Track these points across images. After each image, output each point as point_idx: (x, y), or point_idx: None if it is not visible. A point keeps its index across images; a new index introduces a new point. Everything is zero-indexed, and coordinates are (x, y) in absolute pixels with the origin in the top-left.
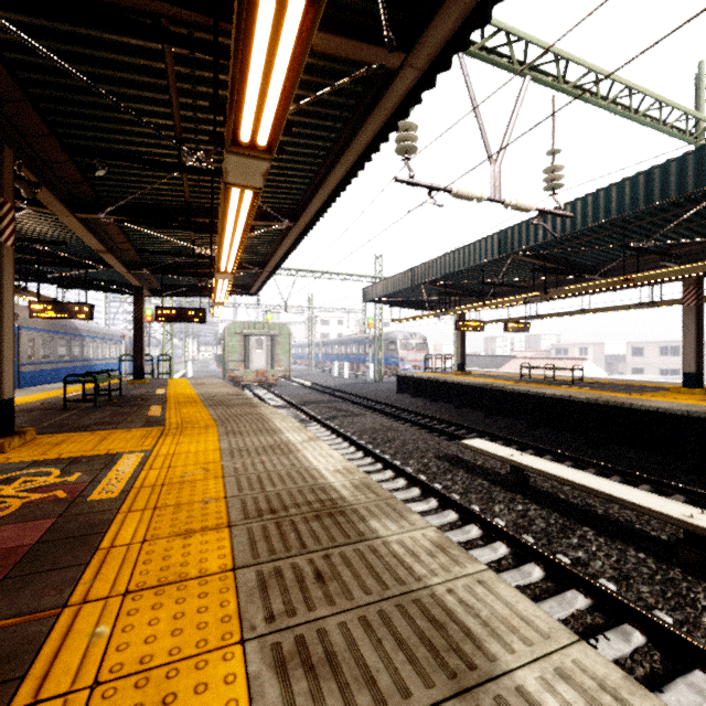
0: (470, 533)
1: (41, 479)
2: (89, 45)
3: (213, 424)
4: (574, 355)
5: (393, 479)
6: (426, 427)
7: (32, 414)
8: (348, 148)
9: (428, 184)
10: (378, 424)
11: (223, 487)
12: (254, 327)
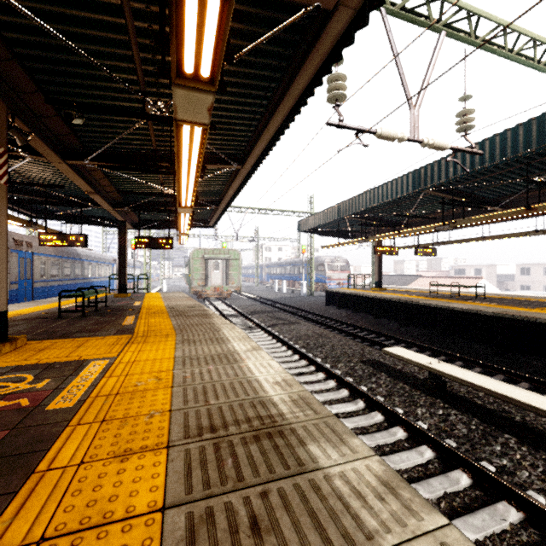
0: (396, 435)
1: (14, 385)
2: (59, 3)
3: (173, 332)
4: (470, 275)
5: (324, 380)
6: (350, 334)
7: (33, 322)
8: (286, 94)
9: (356, 127)
10: (311, 331)
11: (170, 398)
12: (212, 252)
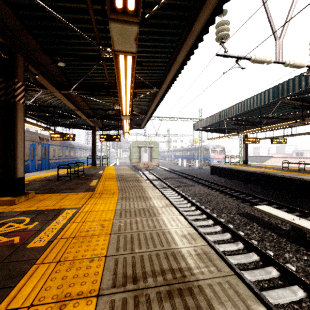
0: (271, 273)
1: (17, 225)
2: None
3: (117, 191)
4: (307, 156)
5: (213, 225)
6: (228, 194)
7: (44, 182)
8: (188, 34)
9: (236, 55)
10: (202, 191)
11: (107, 243)
12: (143, 143)
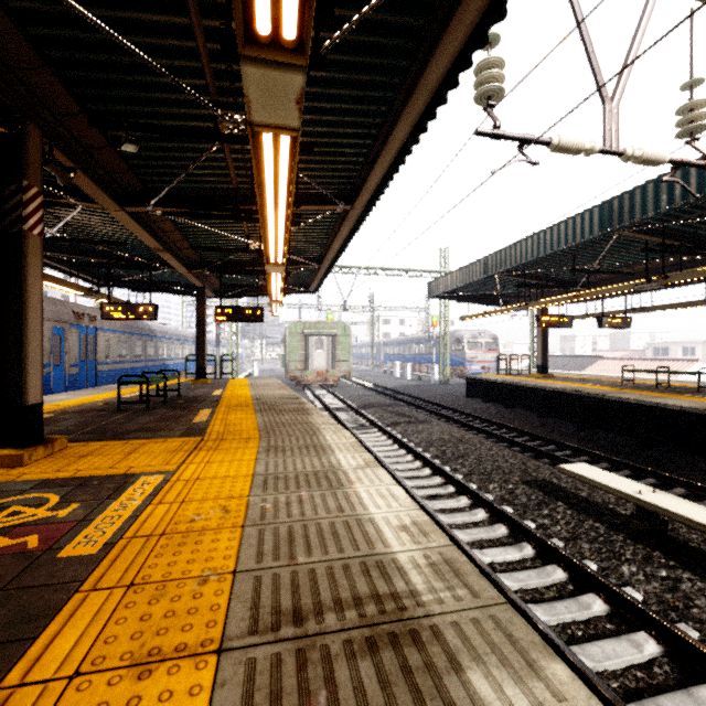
0: (591, 608)
1: (30, 510)
2: None
3: (256, 435)
4: (676, 356)
5: (469, 508)
6: (504, 440)
7: (86, 415)
8: (415, 88)
9: (519, 135)
10: (447, 433)
11: (237, 546)
12: (314, 326)
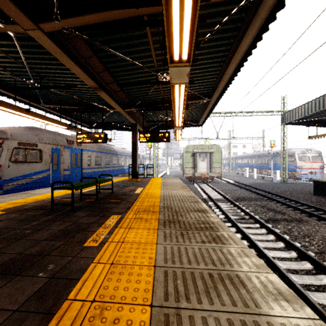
0: None
1: None
2: None
3: None
4: None
5: None
6: None
7: (21, 216)
8: None
9: None
10: None
11: None
12: (199, 147)
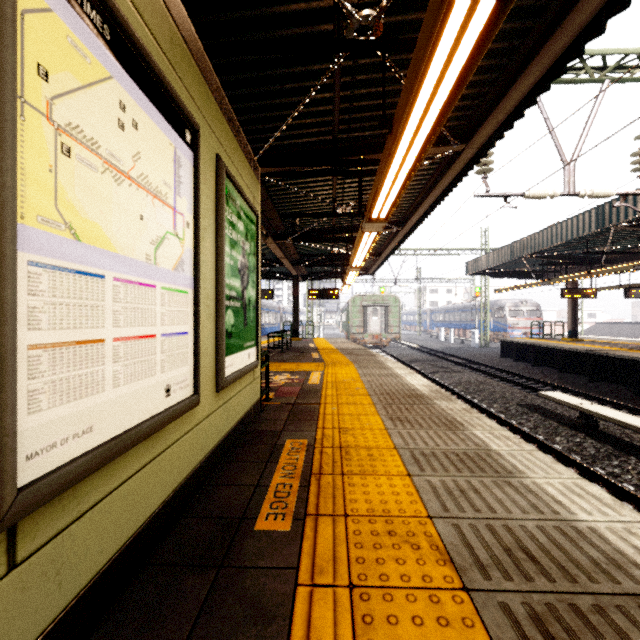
0: None
1: (284, 376)
2: None
3: (350, 363)
4: None
5: None
6: (519, 385)
7: None
8: (435, 187)
9: (502, 194)
10: (473, 379)
11: (363, 385)
12: (370, 299)
